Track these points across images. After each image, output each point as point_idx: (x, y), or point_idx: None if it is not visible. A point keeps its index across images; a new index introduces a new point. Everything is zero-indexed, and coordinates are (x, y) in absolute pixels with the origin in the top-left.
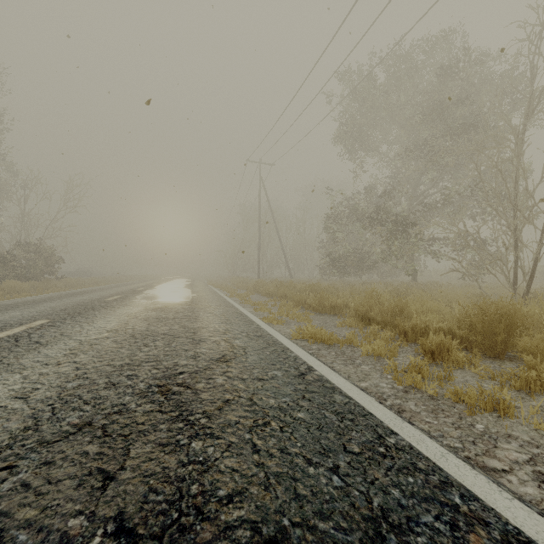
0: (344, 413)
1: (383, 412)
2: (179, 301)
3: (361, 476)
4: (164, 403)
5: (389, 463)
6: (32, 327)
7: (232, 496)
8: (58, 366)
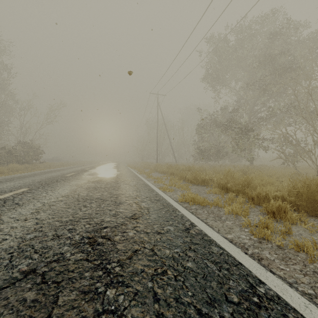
0: (221, 263)
1: (250, 262)
2: (109, 176)
3: None
4: (90, 252)
5: (265, 315)
6: (17, 193)
7: None
8: (24, 221)
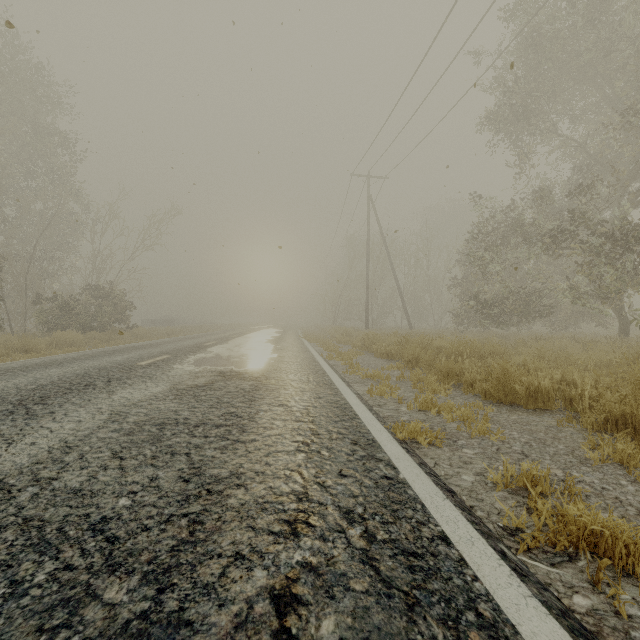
0: None
1: None
2: (243, 369)
3: None
4: None
5: None
6: None
7: None
8: None
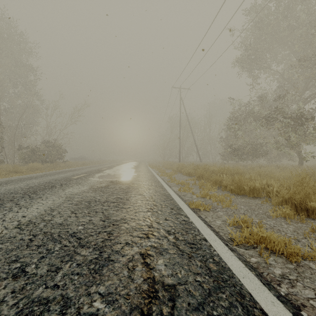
0: None
1: None
2: (122, 180)
3: None
4: None
5: None
6: None
7: None
8: None
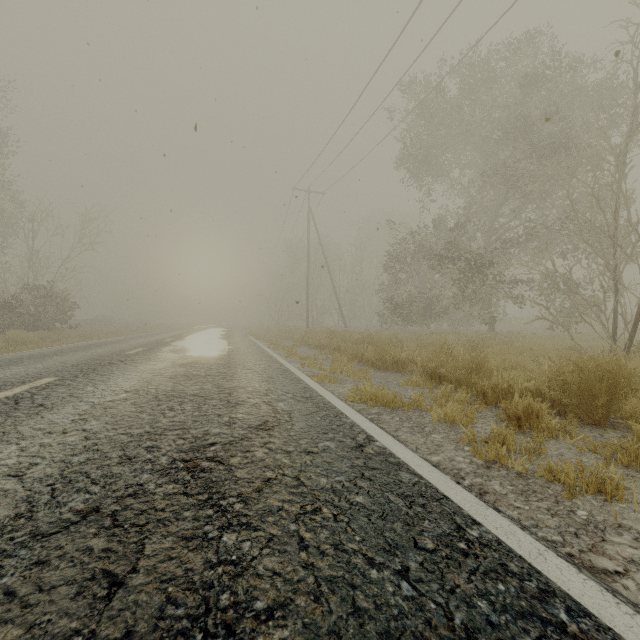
0: (413, 496)
1: (462, 495)
2: (213, 355)
3: (438, 582)
4: (190, 483)
5: (473, 564)
6: (37, 386)
7: (273, 610)
8: (63, 435)
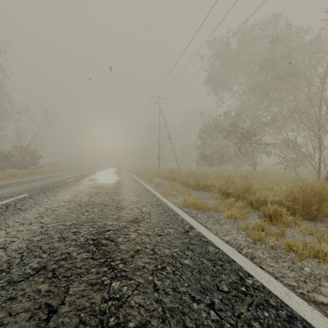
0: (216, 260)
1: (242, 259)
2: (110, 182)
3: (230, 311)
4: (95, 252)
5: (249, 300)
6: (18, 199)
7: None
8: (29, 225)
